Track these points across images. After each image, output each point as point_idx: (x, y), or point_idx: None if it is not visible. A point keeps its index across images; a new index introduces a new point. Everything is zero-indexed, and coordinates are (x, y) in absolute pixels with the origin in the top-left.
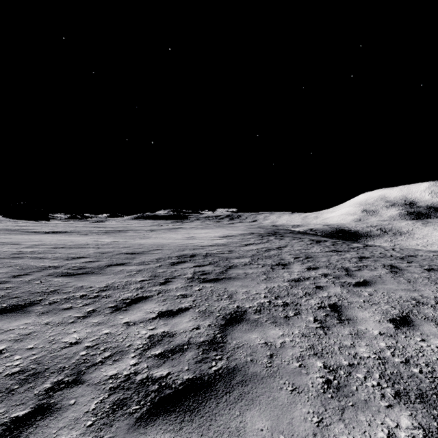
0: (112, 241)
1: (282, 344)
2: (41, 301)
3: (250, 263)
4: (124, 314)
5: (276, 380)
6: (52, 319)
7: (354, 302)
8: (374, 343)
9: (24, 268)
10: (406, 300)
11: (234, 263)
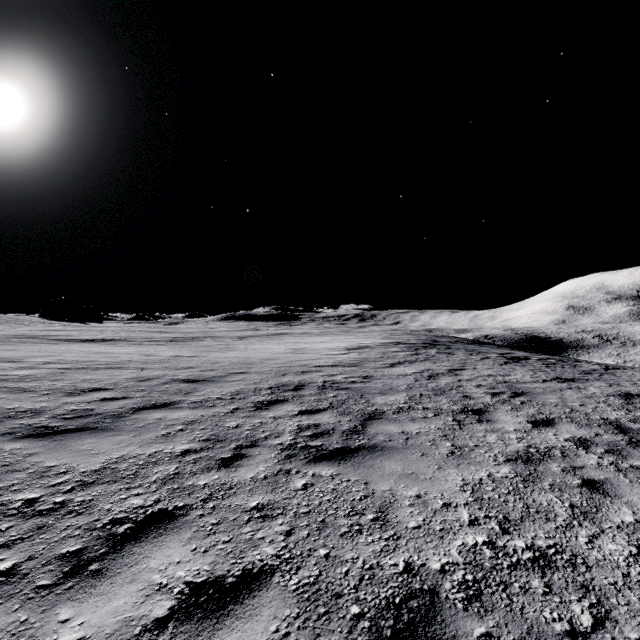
0: (172, 357)
1: None
2: None
3: (408, 407)
4: (83, 596)
5: None
6: None
7: None
8: None
9: None
10: None
11: (377, 406)
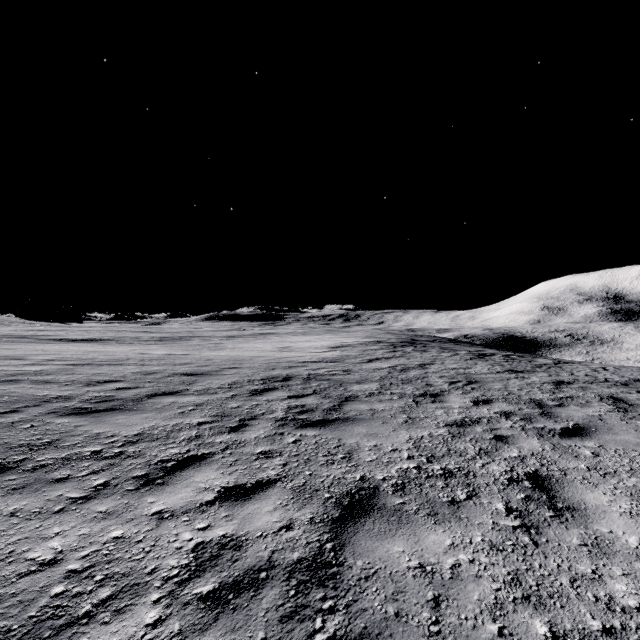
0: (166, 355)
1: (455, 570)
2: (20, 463)
3: (378, 392)
4: (158, 493)
5: None
6: (25, 504)
7: (570, 470)
8: (639, 568)
9: (15, 400)
10: None
11: (353, 392)
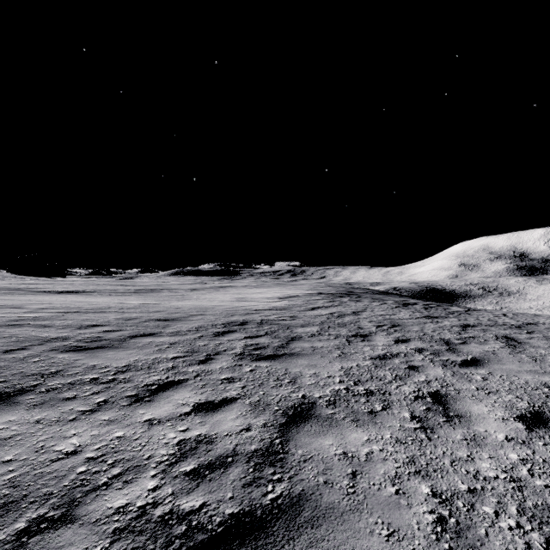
0: (141, 304)
1: (369, 456)
2: (36, 387)
3: (318, 334)
4: (147, 407)
5: (363, 518)
6: (46, 415)
7: (463, 390)
8: (501, 454)
9: (22, 340)
10: (535, 386)
11: (298, 334)
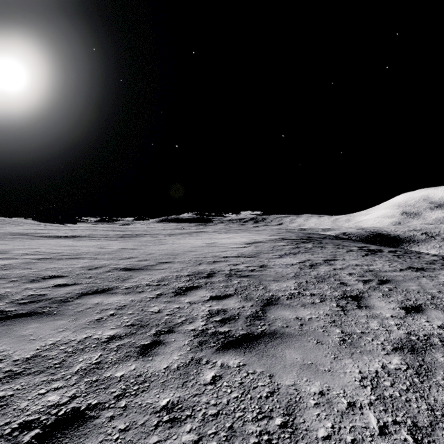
0: (119, 249)
1: None
2: None
3: (298, 293)
4: None
5: None
6: None
7: None
8: None
9: None
10: None
11: (273, 292)
